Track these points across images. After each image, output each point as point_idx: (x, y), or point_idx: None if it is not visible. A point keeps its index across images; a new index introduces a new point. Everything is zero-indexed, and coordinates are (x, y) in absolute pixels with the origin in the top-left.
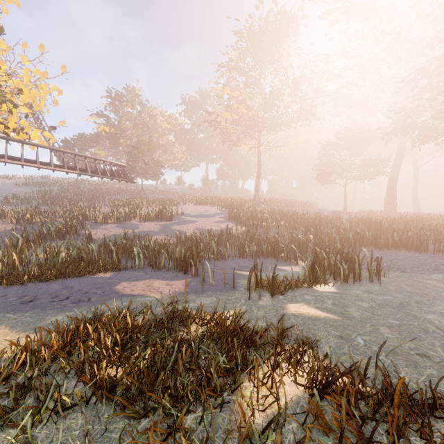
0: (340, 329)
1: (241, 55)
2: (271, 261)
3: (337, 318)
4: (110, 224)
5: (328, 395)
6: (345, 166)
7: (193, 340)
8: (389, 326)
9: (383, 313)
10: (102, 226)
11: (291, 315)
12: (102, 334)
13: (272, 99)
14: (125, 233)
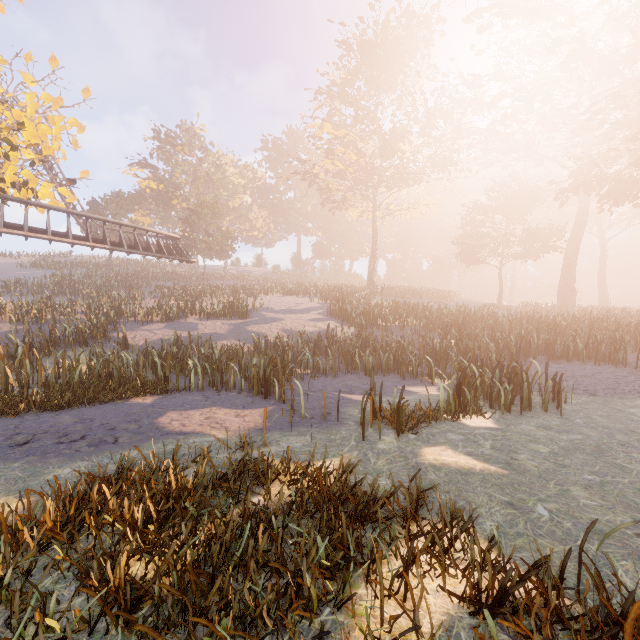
0: (509, 490)
1: (348, 77)
2: (394, 378)
3: (502, 471)
4: (156, 323)
5: (502, 616)
6: (501, 238)
7: (274, 514)
8: (585, 485)
9: (572, 462)
10: (144, 326)
11: (428, 466)
12: (126, 502)
13: (394, 141)
14: (177, 337)
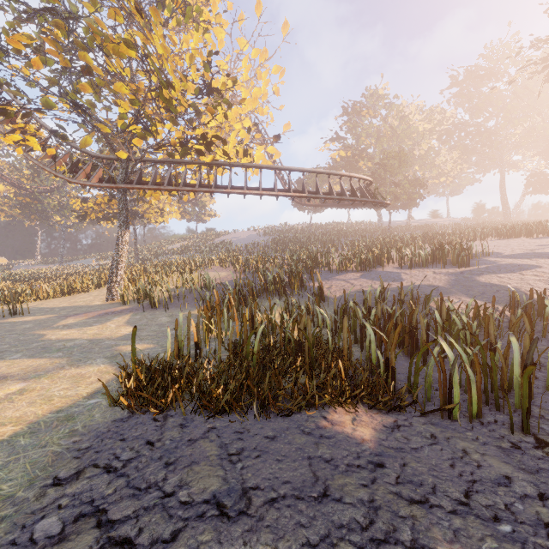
0: None
1: None
2: None
3: None
4: (350, 272)
5: None
6: None
7: None
8: None
9: None
10: (338, 276)
11: None
12: None
13: None
14: (383, 288)
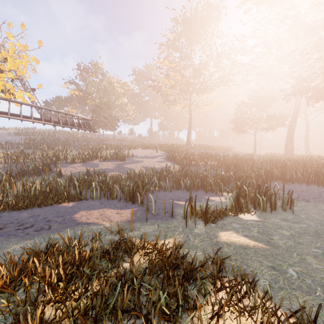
0: (271, 258)
1: (176, 37)
2: (201, 192)
3: (265, 246)
4: (77, 163)
5: None
6: (255, 120)
7: (135, 276)
8: (314, 255)
9: (304, 241)
10: (71, 165)
11: (223, 243)
12: (47, 269)
13: (200, 69)
14: (87, 170)
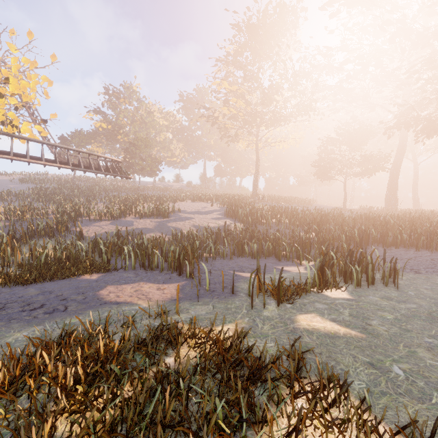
0: (368, 352)
1: (239, 49)
2: (272, 260)
3: (360, 335)
4: (104, 221)
5: None
6: (345, 162)
7: (181, 376)
8: (427, 347)
9: (413, 327)
10: (95, 223)
11: (303, 330)
12: (60, 367)
13: (271, 94)
14: (117, 230)
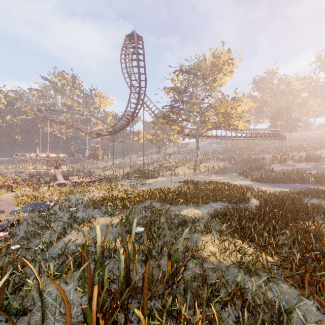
0: None
1: None
2: None
3: None
4: (275, 164)
5: None
6: None
7: None
8: None
9: None
10: (272, 165)
11: None
12: None
13: None
14: (292, 168)
